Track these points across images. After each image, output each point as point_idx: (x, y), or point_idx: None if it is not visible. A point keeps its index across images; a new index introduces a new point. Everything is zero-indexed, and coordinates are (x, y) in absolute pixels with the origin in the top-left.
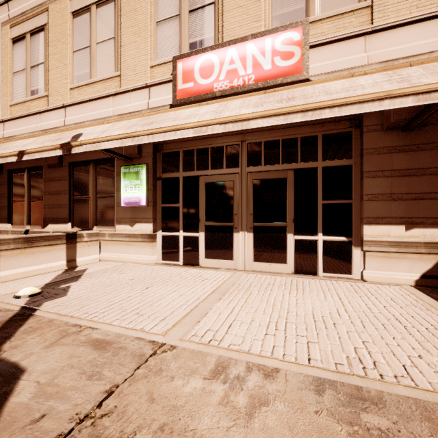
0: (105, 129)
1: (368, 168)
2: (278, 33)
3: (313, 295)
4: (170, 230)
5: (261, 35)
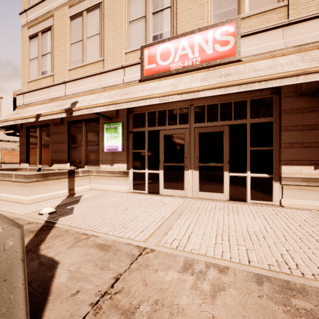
0: (94, 97)
1: (285, 124)
2: (217, 27)
3: (245, 216)
4: (139, 169)
5: (205, 29)
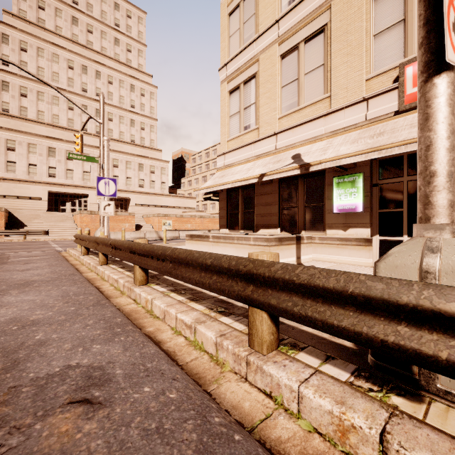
0: (323, 146)
1: None
2: None
3: None
4: (390, 235)
5: None
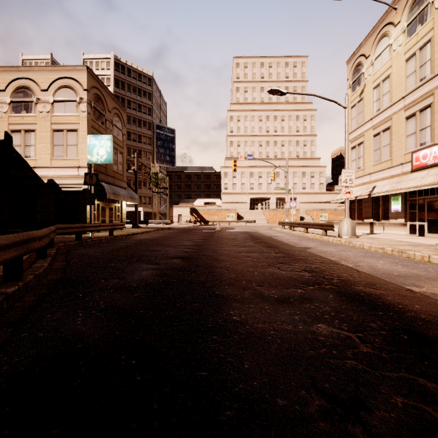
0: (384, 184)
1: None
2: None
3: None
4: (412, 222)
5: None
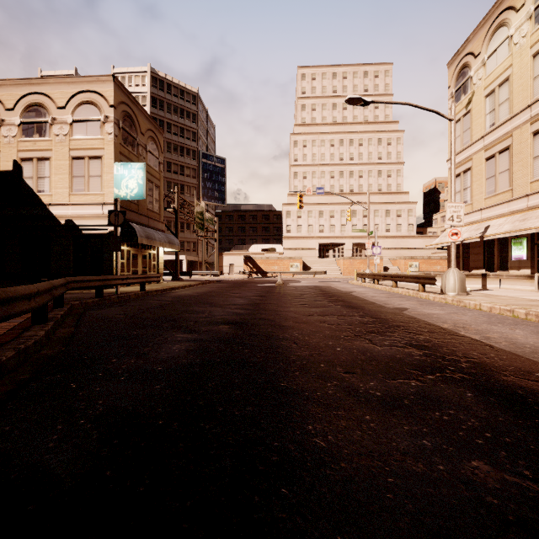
0: (501, 222)
1: None
2: None
3: None
4: None
5: None
